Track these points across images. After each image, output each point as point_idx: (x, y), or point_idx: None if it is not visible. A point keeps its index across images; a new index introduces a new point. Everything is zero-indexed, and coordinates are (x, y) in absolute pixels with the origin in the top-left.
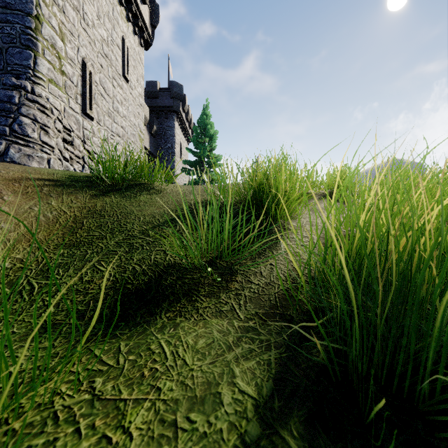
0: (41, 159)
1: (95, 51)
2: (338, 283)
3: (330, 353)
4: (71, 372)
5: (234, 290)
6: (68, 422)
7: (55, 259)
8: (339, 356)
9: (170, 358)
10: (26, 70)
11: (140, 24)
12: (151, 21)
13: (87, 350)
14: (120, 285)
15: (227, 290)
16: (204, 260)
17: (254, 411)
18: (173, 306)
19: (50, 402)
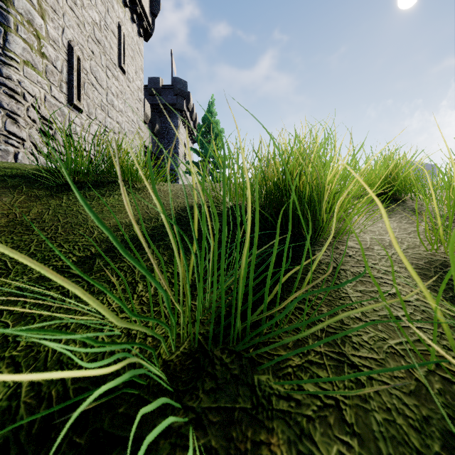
0: (5, 153)
1: (85, 35)
2: None
3: None
4: None
5: None
6: None
7: None
8: None
9: None
10: None
11: (138, 11)
12: (151, 9)
13: None
14: None
15: None
16: (185, 349)
17: None
18: None
19: None
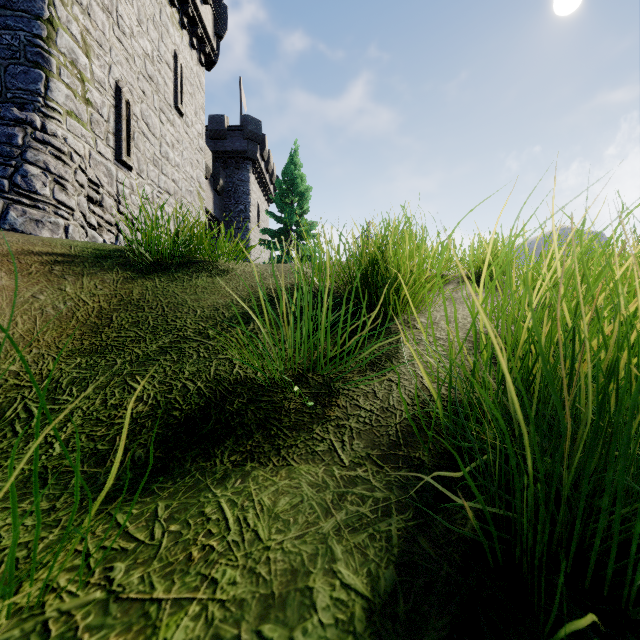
0: (55, 227)
1: (135, 71)
2: (500, 414)
3: (484, 521)
4: (78, 553)
5: (335, 420)
6: (64, 639)
7: (68, 372)
8: (497, 525)
9: (234, 528)
10: (35, 97)
11: (199, 33)
12: (216, 29)
13: (106, 515)
14: (163, 412)
15: (324, 419)
16: (290, 374)
17: (366, 620)
18: (242, 444)
19: (39, 605)
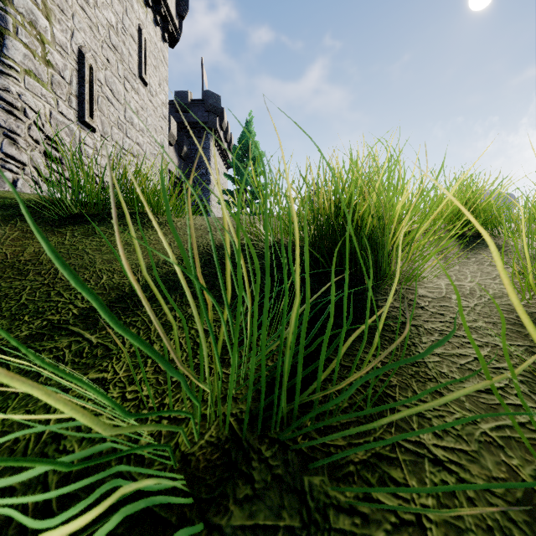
0: (1, 180)
1: (98, 39)
2: None
3: None
4: None
5: None
6: None
7: None
8: None
9: None
10: None
11: (163, 12)
12: (178, 9)
13: None
14: None
15: None
16: (212, 437)
17: None
18: None
19: None
